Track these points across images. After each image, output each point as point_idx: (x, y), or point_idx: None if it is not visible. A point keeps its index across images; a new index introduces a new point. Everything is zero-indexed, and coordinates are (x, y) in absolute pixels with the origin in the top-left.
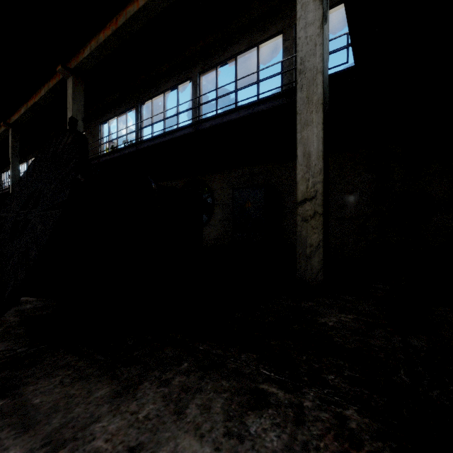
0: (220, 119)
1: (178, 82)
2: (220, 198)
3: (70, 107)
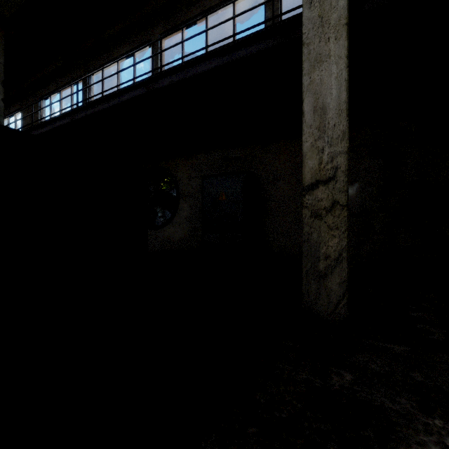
0: (183, 73)
1: (134, 46)
2: (187, 190)
3: None
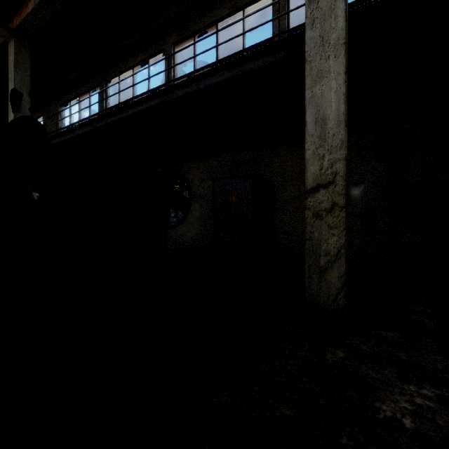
0: (196, 85)
1: (149, 55)
2: (198, 191)
3: (12, 77)
